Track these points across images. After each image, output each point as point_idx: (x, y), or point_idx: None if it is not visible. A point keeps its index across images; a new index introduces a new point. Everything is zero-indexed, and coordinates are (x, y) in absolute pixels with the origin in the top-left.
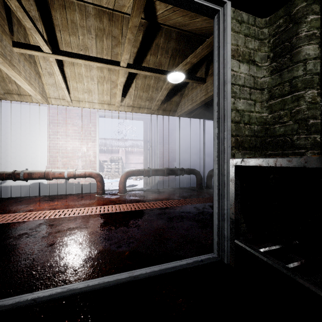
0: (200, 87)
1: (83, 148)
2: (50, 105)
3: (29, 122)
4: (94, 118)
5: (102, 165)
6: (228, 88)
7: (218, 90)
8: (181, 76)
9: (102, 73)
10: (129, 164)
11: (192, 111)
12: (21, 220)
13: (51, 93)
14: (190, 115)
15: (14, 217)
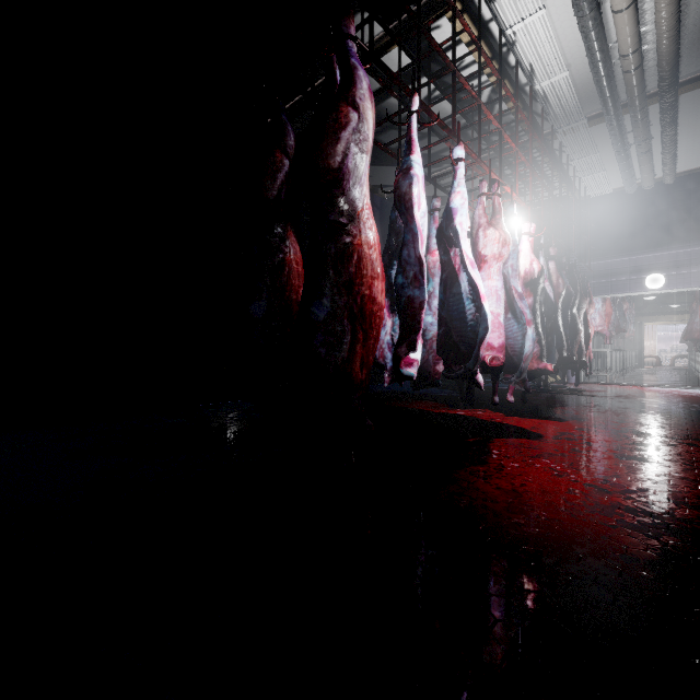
0: None
1: (647, 344)
2: None
3: None
4: (654, 328)
5: (660, 354)
6: None
7: None
8: None
9: None
10: None
11: None
12: None
13: None
14: None
15: None
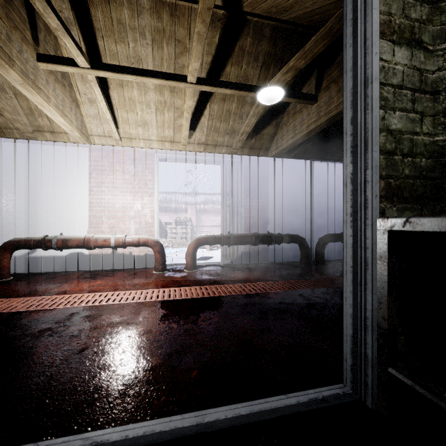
0: (308, 109)
1: (137, 204)
2: (93, 146)
3: (66, 170)
4: (152, 163)
5: (165, 228)
6: (374, 91)
7: (354, 96)
8: (279, 92)
9: (162, 97)
10: (201, 227)
11: (293, 149)
12: (48, 307)
13: (93, 129)
14: (291, 155)
15: (40, 302)
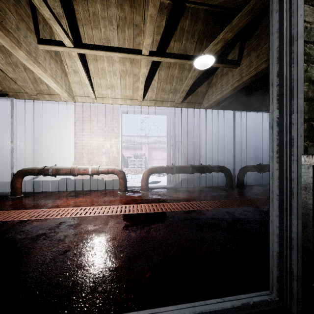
0: (232, 72)
1: (107, 144)
2: (76, 103)
3: (59, 120)
4: (117, 115)
5: (127, 161)
6: (299, 47)
7: (280, 53)
8: (211, 59)
9: (125, 67)
10: (152, 160)
11: (220, 102)
12: (44, 217)
13: (77, 91)
14: (218, 107)
15: (39, 213)
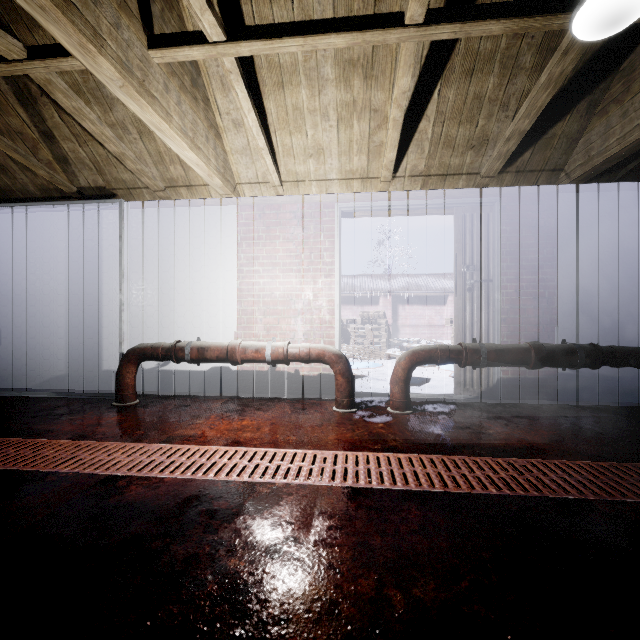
0: None
1: (307, 291)
2: (242, 202)
3: (207, 242)
4: (330, 220)
5: (347, 329)
6: None
7: None
8: None
9: (349, 92)
10: (399, 327)
11: (623, 162)
12: (158, 473)
13: (242, 173)
14: (614, 177)
15: (151, 458)
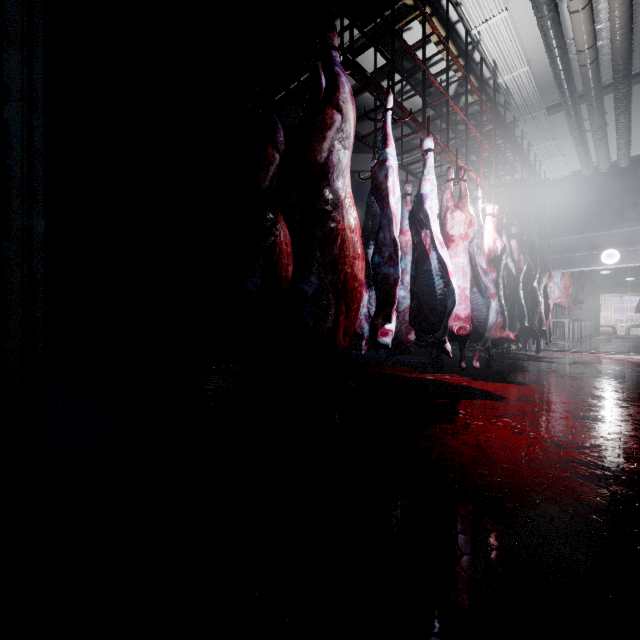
0: None
1: (604, 314)
2: None
3: None
4: (610, 300)
5: (616, 324)
6: None
7: None
8: None
9: None
10: None
11: None
12: None
13: None
14: None
15: None
